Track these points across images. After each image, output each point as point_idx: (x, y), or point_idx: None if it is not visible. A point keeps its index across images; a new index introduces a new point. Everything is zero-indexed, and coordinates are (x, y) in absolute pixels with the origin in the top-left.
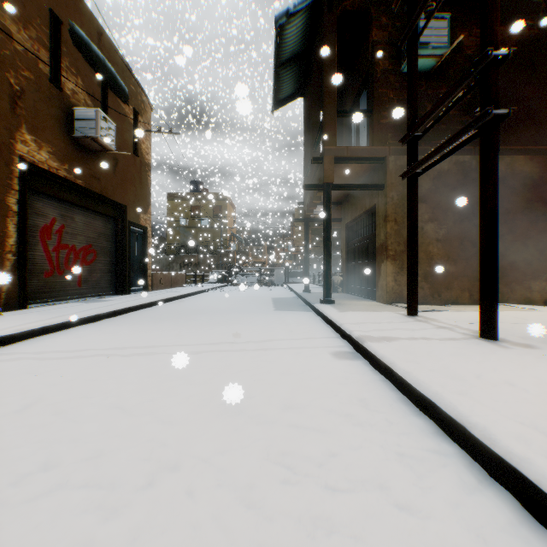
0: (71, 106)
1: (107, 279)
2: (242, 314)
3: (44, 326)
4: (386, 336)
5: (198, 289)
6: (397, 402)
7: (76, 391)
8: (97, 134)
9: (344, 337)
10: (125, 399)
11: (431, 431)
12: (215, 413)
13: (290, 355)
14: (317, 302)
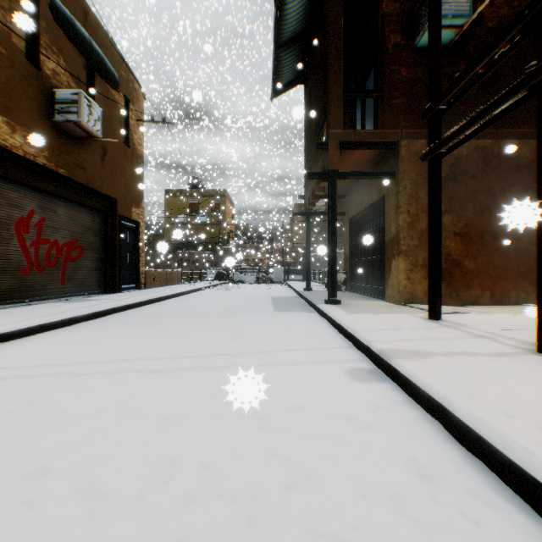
0: (51, 87)
1: (95, 276)
2: (238, 316)
3: (2, 332)
4: (417, 349)
5: (194, 287)
6: (462, 465)
7: None
8: (79, 118)
9: (358, 347)
10: (52, 458)
11: None
12: (183, 492)
13: (295, 375)
14: (321, 302)
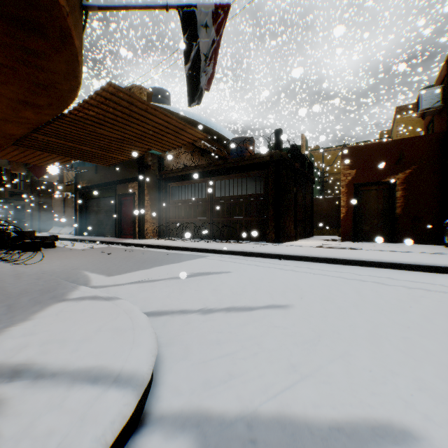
0: None
1: None
2: None
3: None
4: None
5: None
6: None
7: None
8: None
9: None
10: None
11: None
12: None
13: None
14: None
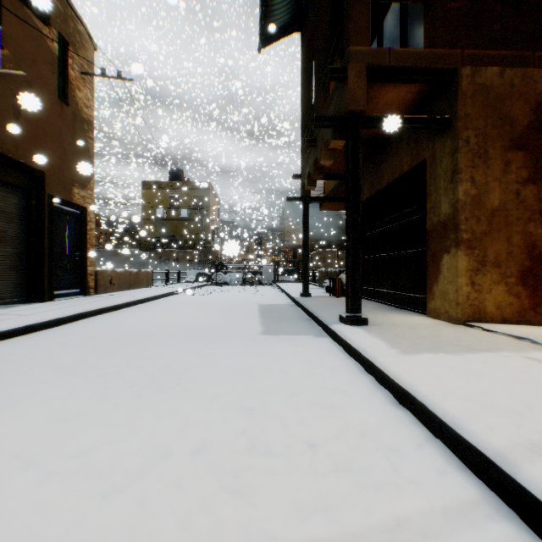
0: None
1: (7, 279)
2: (200, 350)
3: None
4: None
5: (163, 291)
6: None
7: None
8: None
9: None
10: None
11: None
12: None
13: None
14: (333, 318)
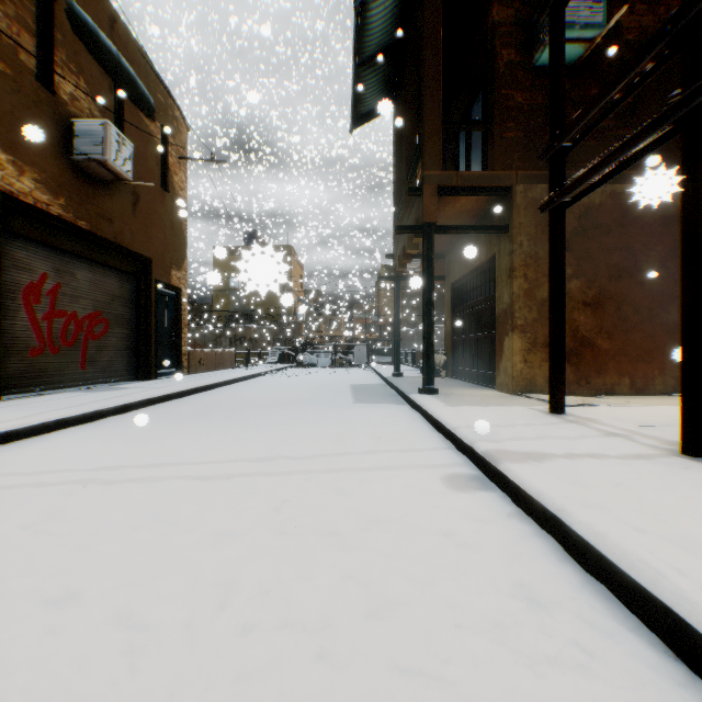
0: (69, 117)
1: (124, 358)
2: (307, 410)
3: (9, 430)
4: (531, 450)
5: (251, 372)
6: (580, 589)
7: (1, 560)
8: (105, 156)
9: (459, 448)
10: (80, 582)
11: (677, 678)
12: (240, 621)
13: (378, 483)
14: (414, 391)
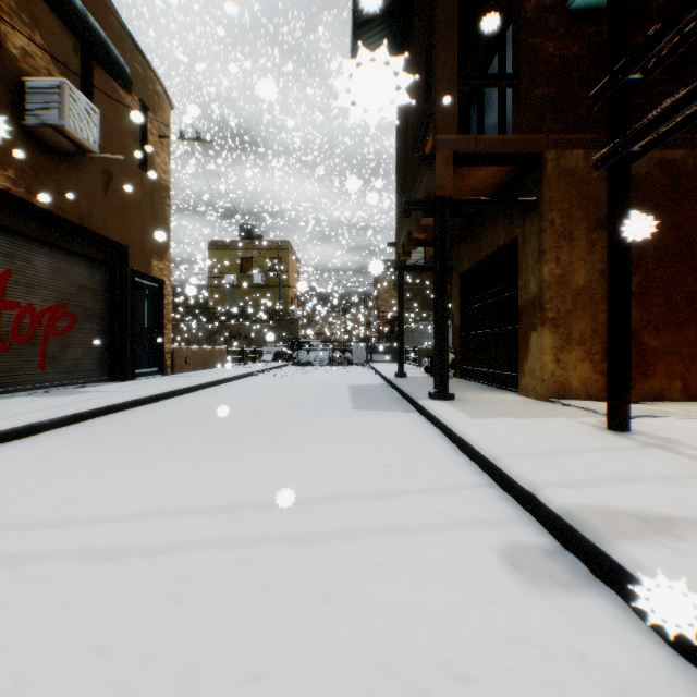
0: (20, 75)
1: (95, 357)
2: (298, 420)
3: None
4: (641, 509)
5: (242, 371)
6: None
7: None
8: (62, 121)
9: (506, 488)
10: None
11: None
12: None
13: (398, 570)
14: (423, 395)
